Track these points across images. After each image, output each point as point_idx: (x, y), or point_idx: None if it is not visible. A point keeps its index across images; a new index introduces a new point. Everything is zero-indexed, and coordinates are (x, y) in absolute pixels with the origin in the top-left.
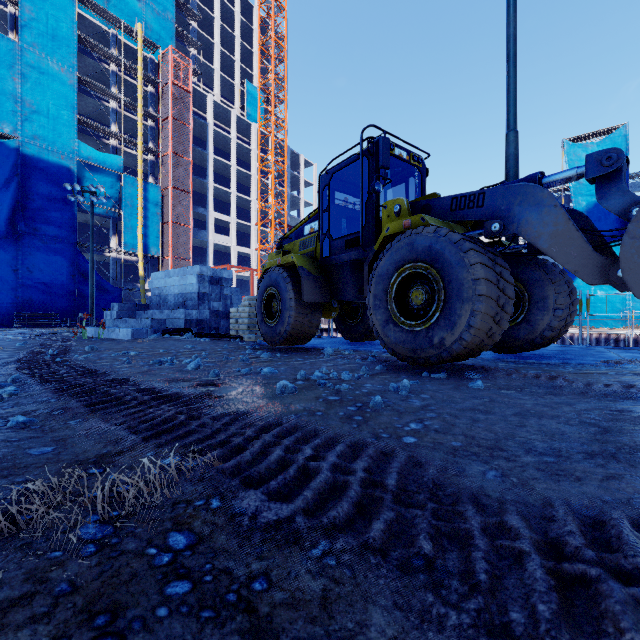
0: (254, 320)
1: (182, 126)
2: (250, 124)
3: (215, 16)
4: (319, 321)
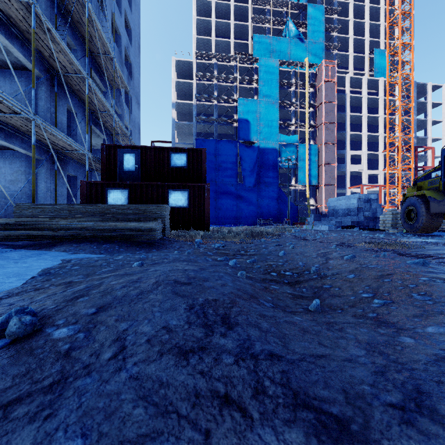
0: (395, 221)
1: (330, 104)
2: (378, 80)
3: (350, 18)
4: (441, 222)
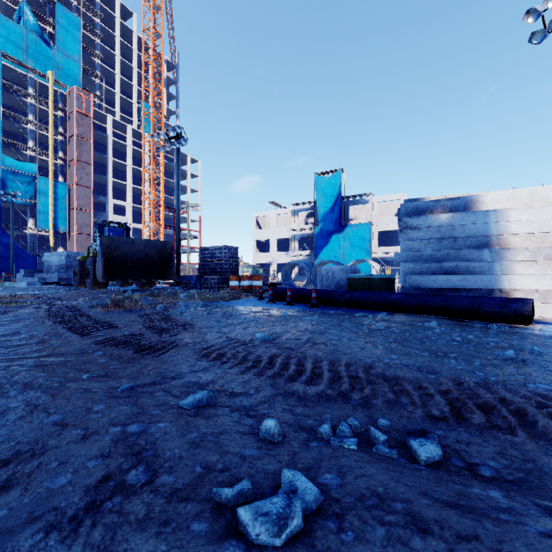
0: None
1: (84, 141)
2: (144, 134)
3: (116, 53)
4: None
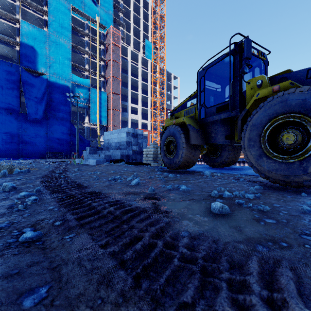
0: (156, 155)
1: (116, 63)
2: (147, 60)
3: (131, 10)
4: (198, 155)
